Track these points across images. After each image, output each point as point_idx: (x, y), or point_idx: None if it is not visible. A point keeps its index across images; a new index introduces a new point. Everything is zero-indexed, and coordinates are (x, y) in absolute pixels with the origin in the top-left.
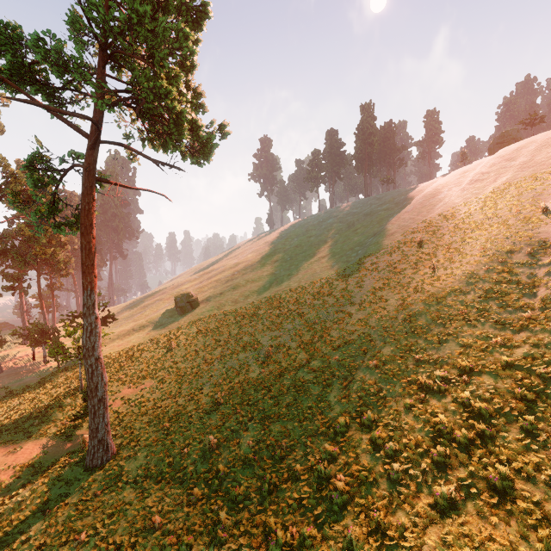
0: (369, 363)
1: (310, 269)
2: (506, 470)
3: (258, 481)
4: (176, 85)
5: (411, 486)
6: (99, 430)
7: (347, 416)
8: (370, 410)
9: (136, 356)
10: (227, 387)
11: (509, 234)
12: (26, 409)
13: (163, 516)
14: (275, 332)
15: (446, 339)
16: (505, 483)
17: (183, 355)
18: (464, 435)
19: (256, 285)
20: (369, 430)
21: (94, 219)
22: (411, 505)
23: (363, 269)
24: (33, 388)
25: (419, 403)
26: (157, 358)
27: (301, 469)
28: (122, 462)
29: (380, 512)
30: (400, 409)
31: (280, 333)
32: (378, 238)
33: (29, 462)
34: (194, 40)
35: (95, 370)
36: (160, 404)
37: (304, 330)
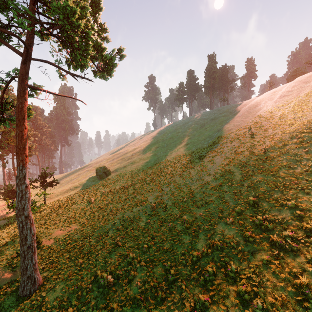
0: (227, 220)
1: (178, 151)
2: None
3: None
4: (83, 14)
5: None
6: (28, 269)
7: (213, 265)
8: (232, 261)
9: (68, 207)
10: (124, 232)
11: None
12: None
13: None
14: (157, 193)
15: (286, 203)
16: None
17: (98, 207)
18: None
19: (145, 161)
20: (234, 280)
21: (26, 114)
22: None
23: (214, 151)
24: (1, 228)
25: (275, 259)
26: (81, 209)
27: None
28: (44, 294)
29: None
30: (258, 263)
31: (160, 194)
32: (221, 133)
33: None
34: None
35: (25, 225)
36: (79, 243)
37: (176, 192)
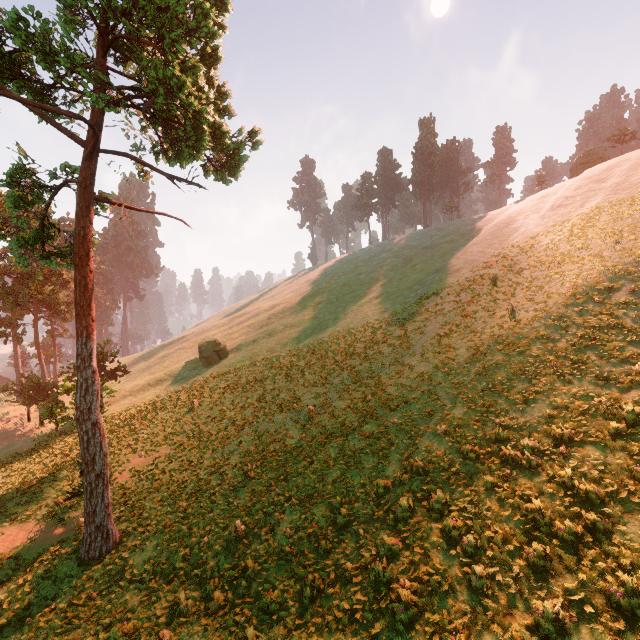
0: (437, 429)
1: (360, 311)
2: (633, 581)
3: (297, 583)
4: (193, 78)
5: (501, 599)
6: (97, 514)
7: (410, 497)
8: (440, 489)
9: (150, 417)
10: (260, 457)
11: (605, 268)
12: (13, 483)
13: (173, 630)
14: (318, 388)
15: (534, 399)
16: (634, 600)
17: (207, 416)
18: (569, 528)
19: (295, 331)
20: (440, 516)
21: (91, 247)
22: (503, 627)
23: (425, 311)
24: (24, 456)
25: (504, 482)
26: (175, 419)
27: (353, 568)
28: (126, 554)
29: (461, 635)
30: (479, 489)
31: (324, 389)
32: (441, 275)
33: (10, 553)
34: (218, 27)
35: (92, 438)
36: (177, 477)
37: (354, 385)
